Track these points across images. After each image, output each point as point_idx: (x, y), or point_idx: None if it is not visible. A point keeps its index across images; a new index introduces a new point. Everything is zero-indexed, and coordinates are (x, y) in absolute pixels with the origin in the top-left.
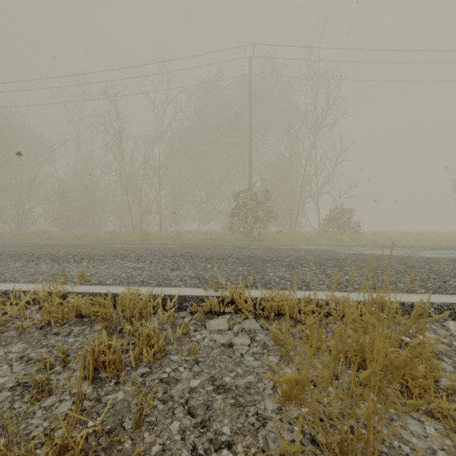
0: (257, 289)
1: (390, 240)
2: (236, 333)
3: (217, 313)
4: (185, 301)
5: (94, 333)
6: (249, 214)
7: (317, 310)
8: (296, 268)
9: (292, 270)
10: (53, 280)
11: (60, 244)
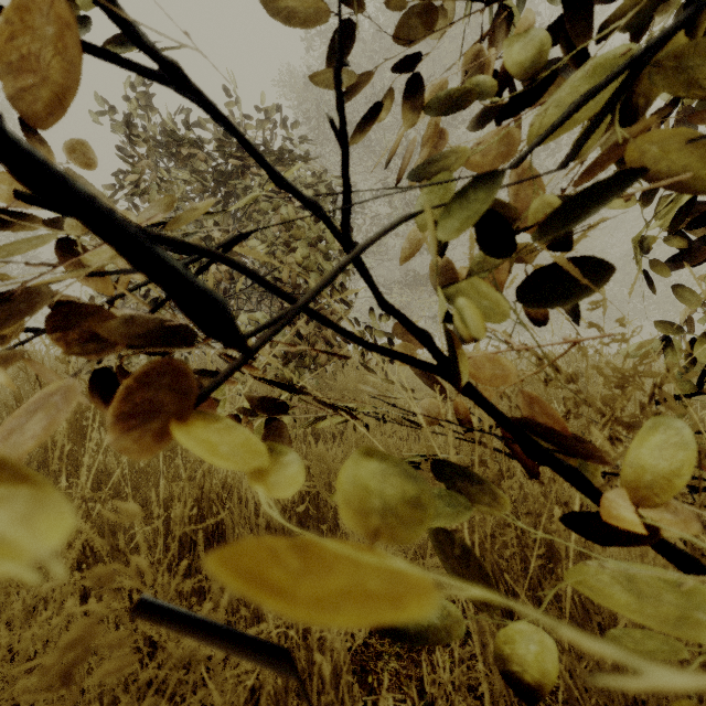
0: None
1: None
2: None
3: None
4: None
5: None
6: None
7: None
8: None
9: None
10: None
11: None
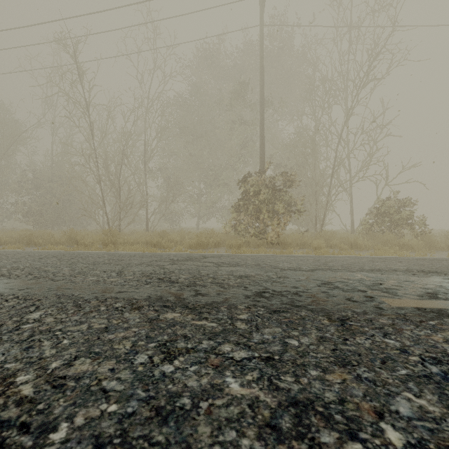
0: None
1: None
2: None
3: None
4: None
5: None
6: (261, 206)
7: None
8: None
9: None
10: None
11: None
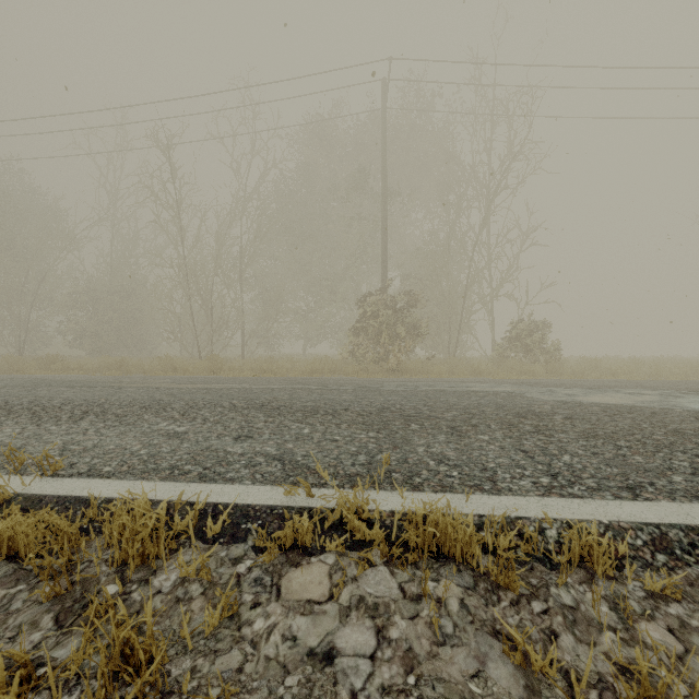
0: (394, 489)
1: (610, 372)
2: (346, 613)
3: (310, 550)
4: (246, 520)
5: (26, 613)
6: (382, 329)
7: (519, 544)
8: (467, 437)
9: (459, 440)
10: (5, 463)
11: (68, 382)
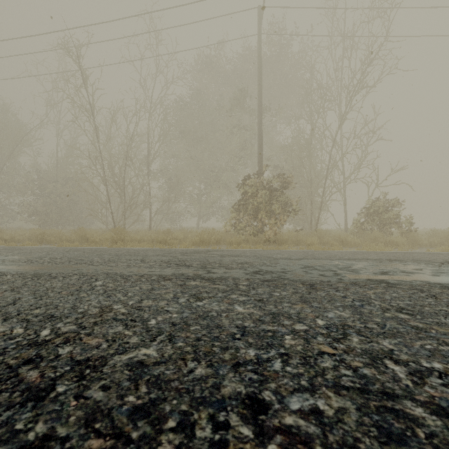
0: None
1: None
2: None
3: None
4: None
5: None
6: (259, 206)
7: None
8: None
9: None
10: None
11: None
